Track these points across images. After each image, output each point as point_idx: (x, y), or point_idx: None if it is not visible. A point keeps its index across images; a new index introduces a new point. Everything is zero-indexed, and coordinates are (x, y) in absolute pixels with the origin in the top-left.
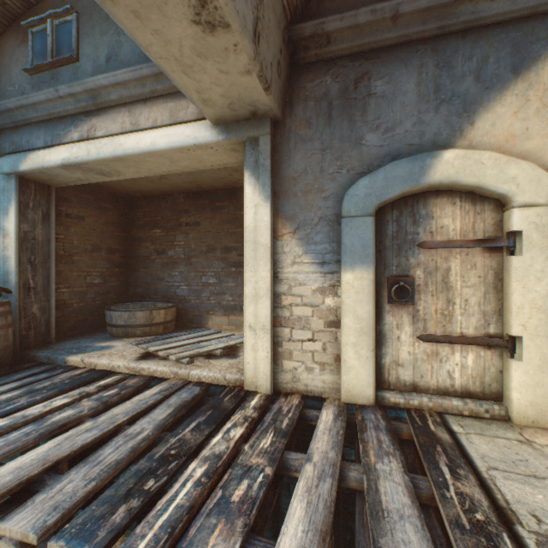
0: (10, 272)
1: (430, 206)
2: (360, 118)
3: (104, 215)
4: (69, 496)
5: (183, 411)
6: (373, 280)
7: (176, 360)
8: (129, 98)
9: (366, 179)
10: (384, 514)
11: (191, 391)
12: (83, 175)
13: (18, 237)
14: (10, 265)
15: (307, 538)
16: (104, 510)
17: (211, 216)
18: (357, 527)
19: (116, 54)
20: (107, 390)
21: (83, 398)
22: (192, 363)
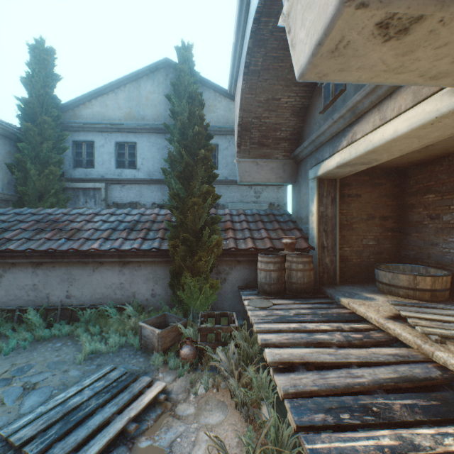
0: (314, 237)
1: None
2: None
3: (377, 189)
4: (302, 384)
5: (407, 384)
6: None
7: (420, 332)
8: (377, 100)
9: None
10: None
11: (426, 370)
12: (351, 168)
13: (317, 216)
14: (314, 233)
15: None
16: (311, 406)
17: None
18: None
19: None
20: (354, 332)
21: (338, 331)
22: (441, 343)
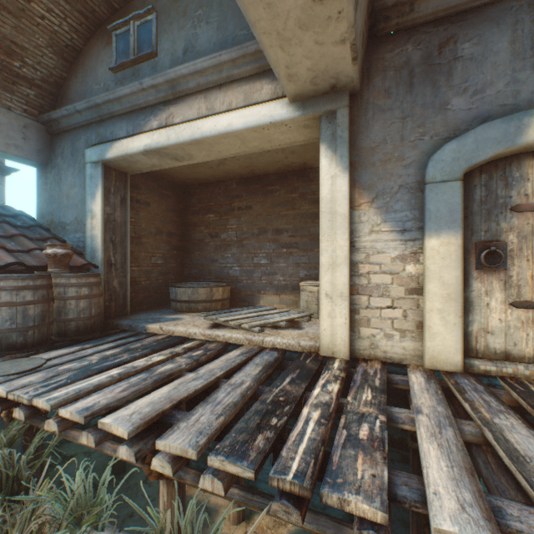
0: (97, 250)
1: (524, 168)
2: (444, 83)
3: (165, 201)
4: (207, 425)
5: (271, 370)
6: (461, 245)
7: (249, 328)
8: (205, 85)
9: (454, 143)
10: (525, 459)
11: (270, 355)
12: (158, 160)
13: (103, 218)
14: (97, 244)
15: (454, 472)
16: (244, 437)
17: (263, 200)
18: (487, 474)
19: (192, 46)
20: (193, 351)
21: (174, 357)
22: (262, 332)
